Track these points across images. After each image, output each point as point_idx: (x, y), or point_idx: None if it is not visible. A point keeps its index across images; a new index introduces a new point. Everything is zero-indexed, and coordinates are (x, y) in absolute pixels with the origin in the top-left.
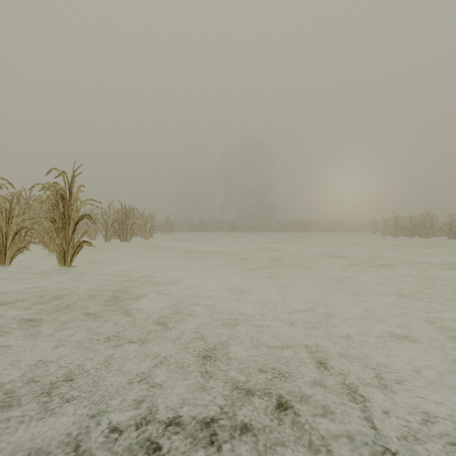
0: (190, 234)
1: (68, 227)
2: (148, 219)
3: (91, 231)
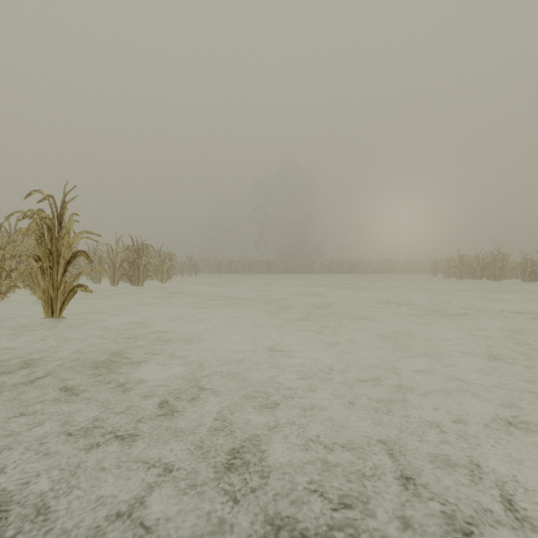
0: (217, 276)
1: (56, 267)
2: (166, 258)
3: (95, 273)
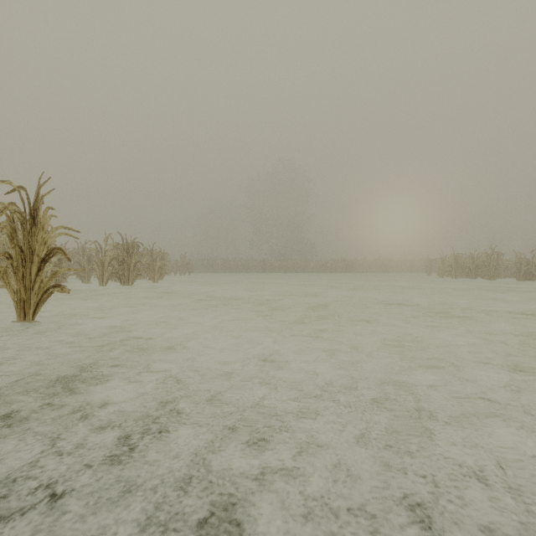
0: (211, 275)
1: (29, 266)
2: (158, 256)
3: (84, 272)
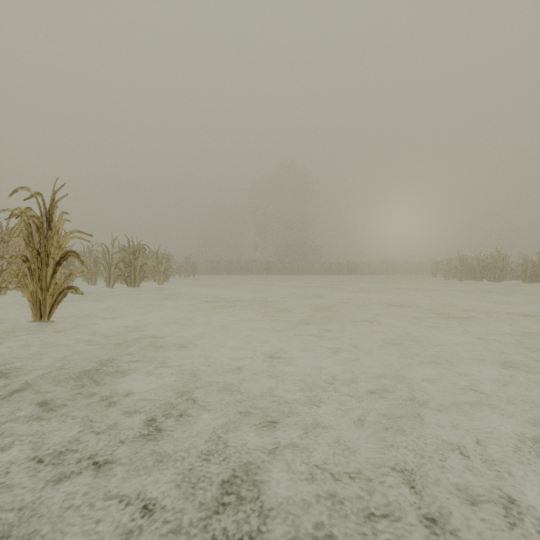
0: (216, 277)
1: (45, 268)
2: (163, 258)
3: (91, 274)
